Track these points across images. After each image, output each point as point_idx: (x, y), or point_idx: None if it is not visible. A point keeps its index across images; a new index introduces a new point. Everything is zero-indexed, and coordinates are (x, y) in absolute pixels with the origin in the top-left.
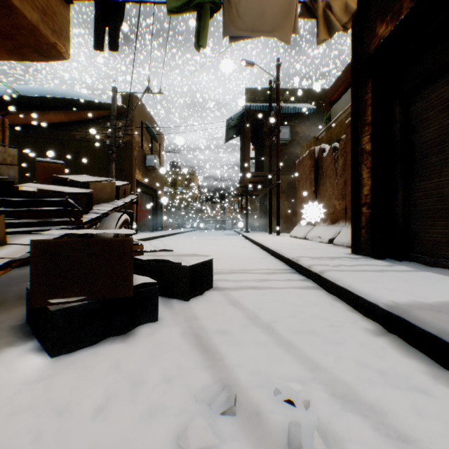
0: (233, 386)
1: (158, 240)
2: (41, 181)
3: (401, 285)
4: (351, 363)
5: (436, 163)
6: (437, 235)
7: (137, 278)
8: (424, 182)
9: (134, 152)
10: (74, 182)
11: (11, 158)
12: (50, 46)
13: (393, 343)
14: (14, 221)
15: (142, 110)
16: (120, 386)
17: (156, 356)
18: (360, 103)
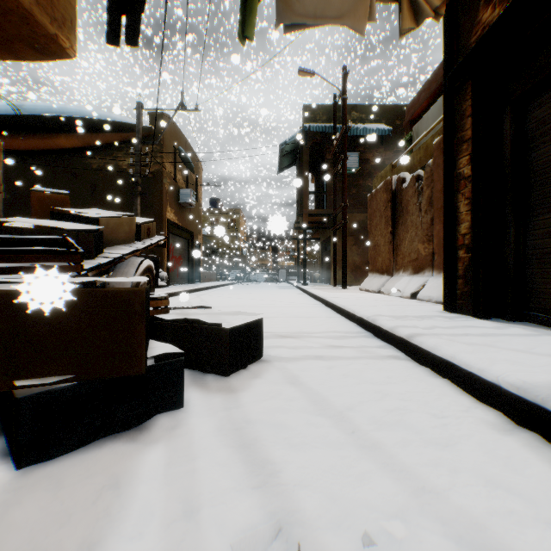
0: (295, 526)
1: (194, 294)
2: (38, 216)
3: (527, 355)
4: (475, 480)
5: None
6: None
7: (154, 346)
8: (546, 216)
9: (164, 185)
10: (78, 217)
11: None
12: (49, 39)
13: (532, 445)
14: None
15: (175, 133)
16: (114, 522)
17: (175, 466)
18: (456, 114)
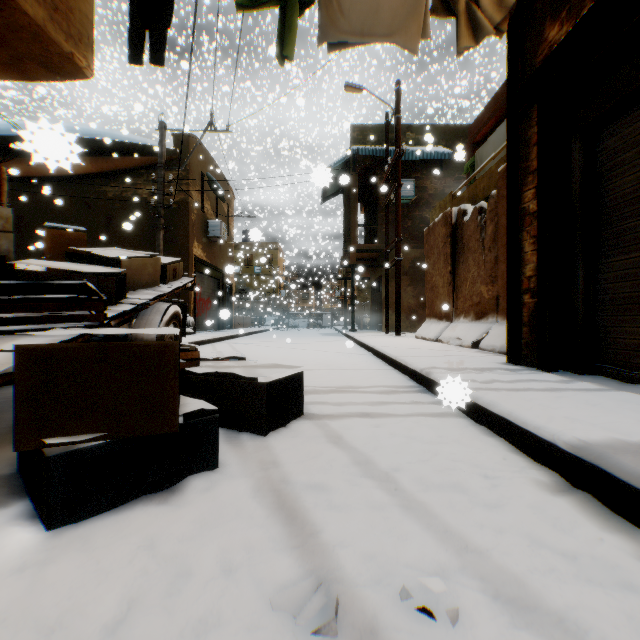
0: (334, 583)
1: (225, 342)
2: (51, 256)
3: (589, 412)
4: (520, 540)
5: (635, 229)
6: (637, 336)
7: (186, 403)
8: (618, 258)
9: (191, 216)
10: (98, 258)
11: (3, 222)
12: (63, 58)
13: (584, 506)
14: (4, 315)
15: (203, 156)
16: (152, 580)
17: (212, 527)
18: (521, 142)
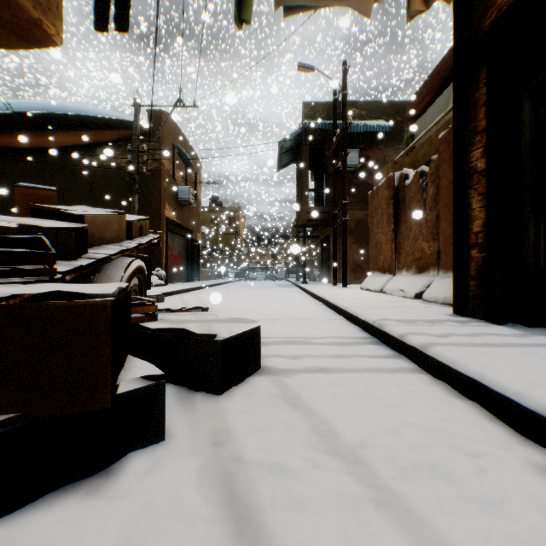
0: None
1: (192, 293)
2: (22, 214)
3: None
4: None
5: None
6: None
7: (130, 366)
8: None
9: (163, 182)
10: (62, 214)
11: None
12: (32, 25)
13: None
14: None
15: (174, 130)
16: None
17: (141, 539)
18: (468, 104)
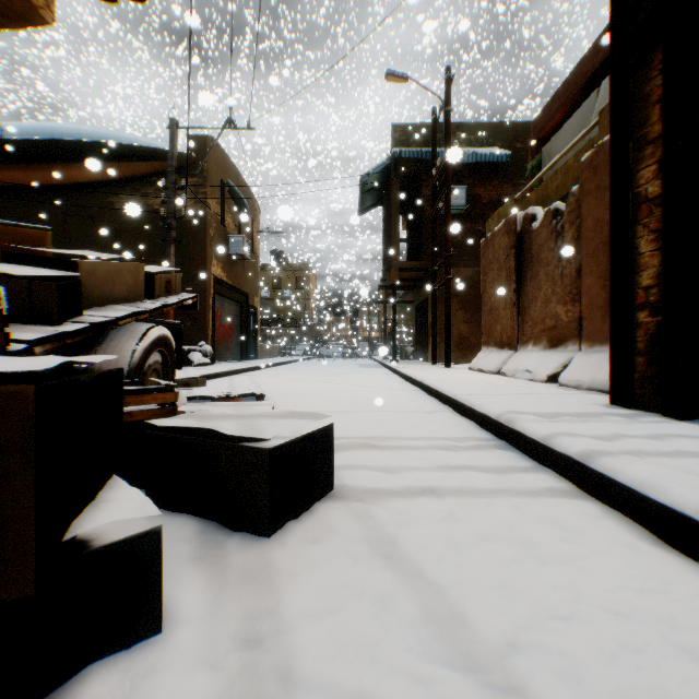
0: None
1: (246, 375)
2: None
3: None
4: None
5: None
6: None
7: (105, 500)
8: None
9: (209, 230)
10: (46, 259)
11: None
12: None
13: None
14: None
15: (223, 162)
16: None
17: None
18: (633, 102)
